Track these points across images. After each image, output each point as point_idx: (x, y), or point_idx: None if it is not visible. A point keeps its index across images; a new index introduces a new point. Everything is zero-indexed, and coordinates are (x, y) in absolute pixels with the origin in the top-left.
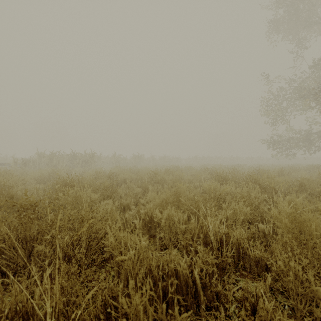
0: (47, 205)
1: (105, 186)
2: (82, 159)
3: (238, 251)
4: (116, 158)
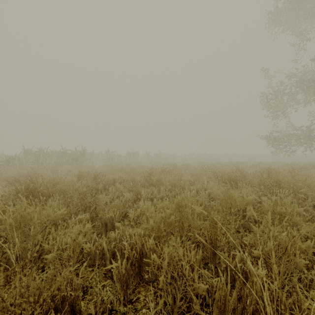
0: None
1: (80, 194)
2: (72, 156)
3: None
4: (109, 155)
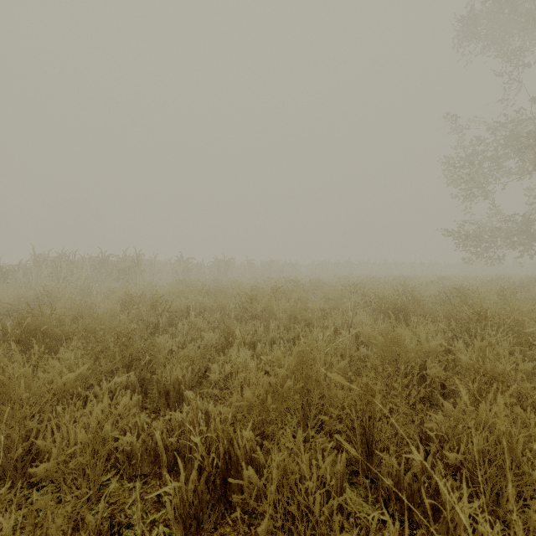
0: None
1: (120, 336)
2: (118, 267)
3: None
4: (183, 265)
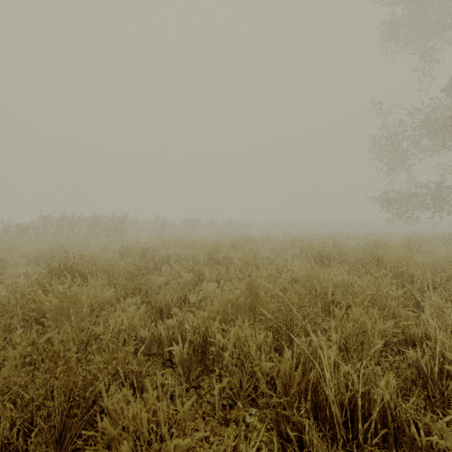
0: (18, 311)
1: (129, 273)
2: (108, 225)
3: (384, 422)
4: (159, 224)
